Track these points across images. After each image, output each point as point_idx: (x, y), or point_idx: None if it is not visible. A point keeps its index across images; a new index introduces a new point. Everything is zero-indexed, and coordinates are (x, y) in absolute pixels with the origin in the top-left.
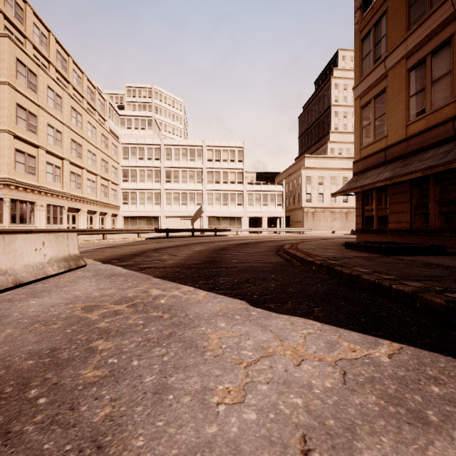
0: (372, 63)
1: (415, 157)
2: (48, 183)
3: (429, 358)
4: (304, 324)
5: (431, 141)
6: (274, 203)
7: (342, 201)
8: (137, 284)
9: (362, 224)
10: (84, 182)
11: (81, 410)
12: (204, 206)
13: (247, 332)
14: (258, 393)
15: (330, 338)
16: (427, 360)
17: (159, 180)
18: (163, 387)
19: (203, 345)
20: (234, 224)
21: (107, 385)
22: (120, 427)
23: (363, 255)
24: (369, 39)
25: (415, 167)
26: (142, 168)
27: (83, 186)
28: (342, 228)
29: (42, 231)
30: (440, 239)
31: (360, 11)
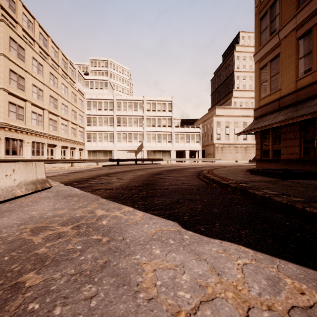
0: (268, 35)
1: (303, 104)
2: (33, 126)
3: None
4: (237, 251)
5: (316, 91)
6: (194, 140)
7: (242, 139)
8: (87, 204)
9: (260, 155)
10: (59, 126)
11: None
12: (144, 143)
13: (182, 262)
14: None
15: (269, 271)
16: None
17: (112, 124)
18: None
19: (136, 282)
20: (165, 156)
21: None
22: None
23: (266, 179)
24: (266, 18)
25: (305, 111)
26: (101, 116)
27: (58, 128)
28: (242, 158)
29: (26, 161)
30: None
31: None
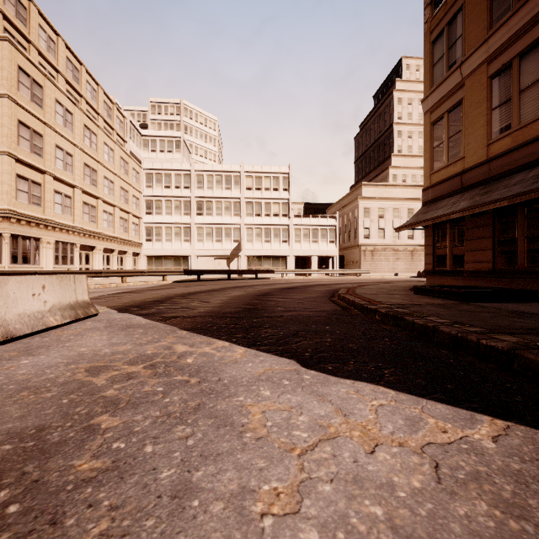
0: (445, 69)
1: (498, 182)
2: (56, 216)
3: None
4: (373, 392)
5: (519, 163)
6: (326, 240)
7: (406, 238)
8: (159, 338)
9: (433, 265)
10: (99, 215)
11: (66, 525)
12: (243, 243)
13: (299, 403)
14: (320, 497)
15: (410, 412)
16: None
17: (189, 212)
18: (185, 487)
19: (241, 423)
20: (278, 265)
21: (107, 484)
22: None
23: (437, 302)
24: (441, 41)
25: (500, 194)
26: (169, 198)
27: (98, 219)
28: (407, 269)
29: (48, 273)
30: (530, 283)
31: (430, 8)
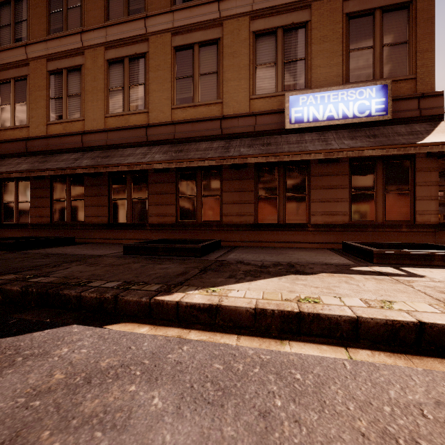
0: (12, 39)
1: (53, 156)
2: None
3: None
4: None
5: (67, 146)
6: None
7: None
8: None
9: None
10: None
11: None
12: None
13: None
14: None
15: None
16: None
17: None
18: None
19: None
20: None
21: None
22: None
23: None
24: (9, 10)
25: (52, 165)
26: None
27: None
28: None
29: None
30: (74, 232)
31: None
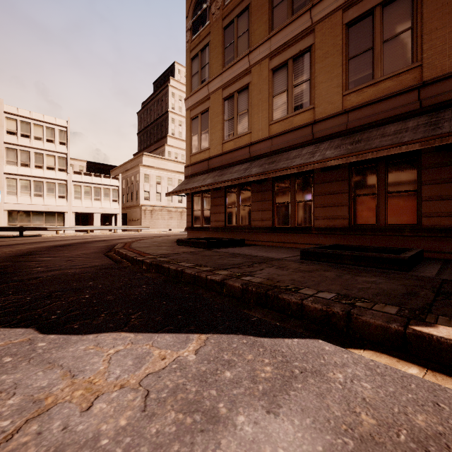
0: (199, 82)
1: (227, 169)
2: None
3: (227, 342)
4: (114, 341)
5: (237, 159)
6: (109, 198)
7: (178, 202)
8: None
9: (192, 223)
10: None
11: None
12: (1, 195)
13: (16, 382)
14: None
15: (142, 349)
16: (225, 344)
17: None
18: None
19: None
20: (54, 221)
21: None
22: None
23: (191, 250)
24: (197, 61)
25: (228, 177)
26: None
27: None
28: (178, 226)
29: None
30: (242, 234)
31: (190, 33)
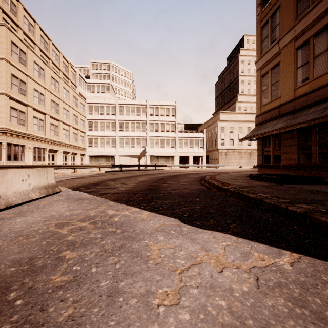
0: (269, 44)
1: (301, 112)
2: (34, 131)
3: (323, 266)
4: (223, 238)
5: (313, 100)
6: (198, 146)
7: (247, 145)
8: (98, 206)
9: (262, 161)
10: (60, 131)
11: (49, 311)
12: (147, 148)
13: (180, 244)
14: (191, 296)
15: (244, 249)
16: (320, 267)
17: (114, 129)
18: (115, 290)
19: (146, 255)
20: (169, 161)
21: (71, 289)
22: (80, 326)
23: (264, 184)
24: (267, 26)
25: (302, 119)
26: (102, 121)
27: (59, 133)
28: (247, 164)
29: (29, 166)
30: (320, 172)
31: (260, 6)
